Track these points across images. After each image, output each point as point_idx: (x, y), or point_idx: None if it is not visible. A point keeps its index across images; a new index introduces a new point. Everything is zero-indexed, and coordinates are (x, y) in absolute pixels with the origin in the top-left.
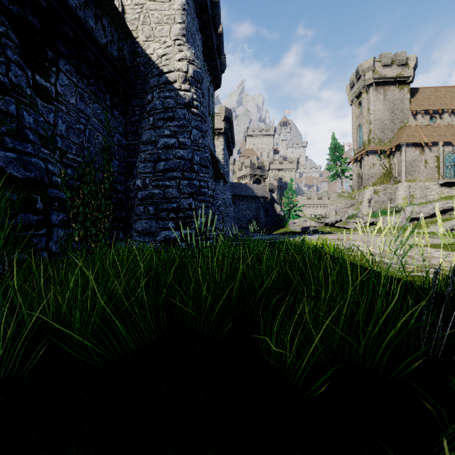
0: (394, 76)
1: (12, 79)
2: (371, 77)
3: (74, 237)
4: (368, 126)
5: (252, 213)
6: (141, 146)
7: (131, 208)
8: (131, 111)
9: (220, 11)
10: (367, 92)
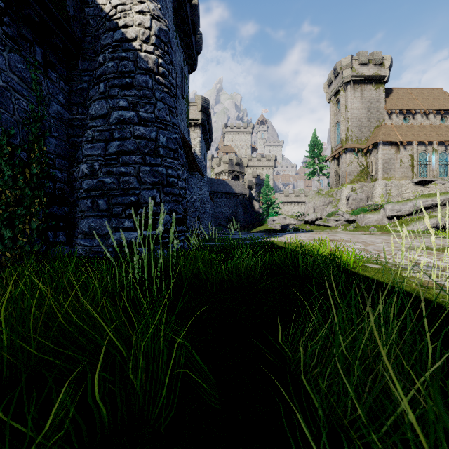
0: (371, 75)
1: None
2: (349, 75)
3: None
4: (346, 124)
5: (230, 210)
6: (89, 122)
7: (76, 202)
8: (77, 76)
9: None
10: (345, 90)
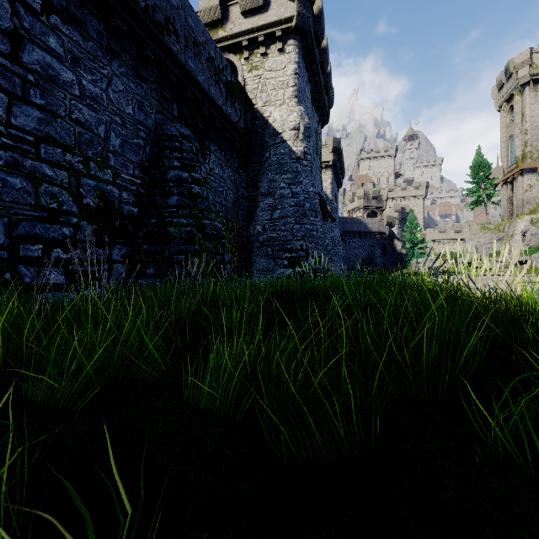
0: None
1: (203, 175)
2: (527, 74)
3: None
4: (523, 138)
5: (365, 252)
6: (260, 197)
7: (251, 250)
8: (251, 167)
9: (328, 54)
10: (522, 94)
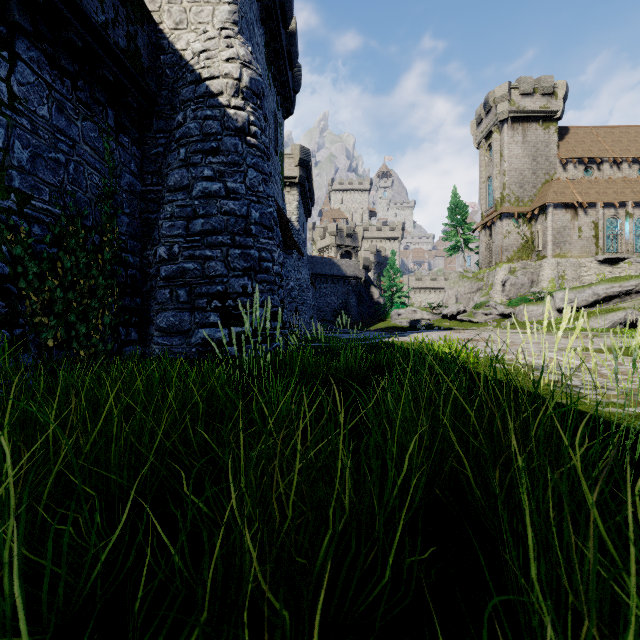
0: (537, 109)
1: None
2: (506, 110)
3: (45, 339)
4: (501, 179)
5: (339, 300)
6: (166, 195)
7: (150, 292)
8: (151, 138)
9: None
10: (501, 131)
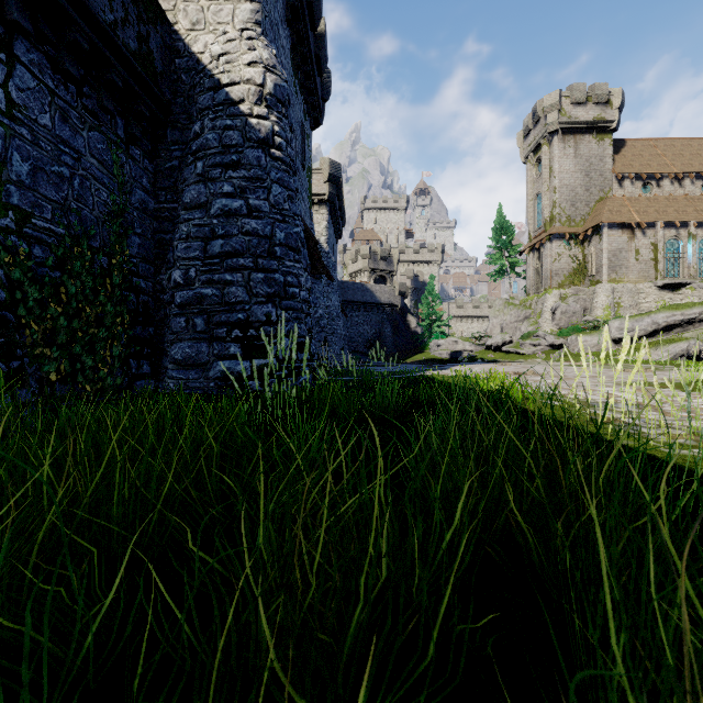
0: (591, 120)
1: None
2: (556, 121)
3: (47, 373)
4: (551, 197)
5: (372, 330)
6: (181, 213)
7: (164, 321)
8: (165, 151)
9: None
10: (550, 144)
